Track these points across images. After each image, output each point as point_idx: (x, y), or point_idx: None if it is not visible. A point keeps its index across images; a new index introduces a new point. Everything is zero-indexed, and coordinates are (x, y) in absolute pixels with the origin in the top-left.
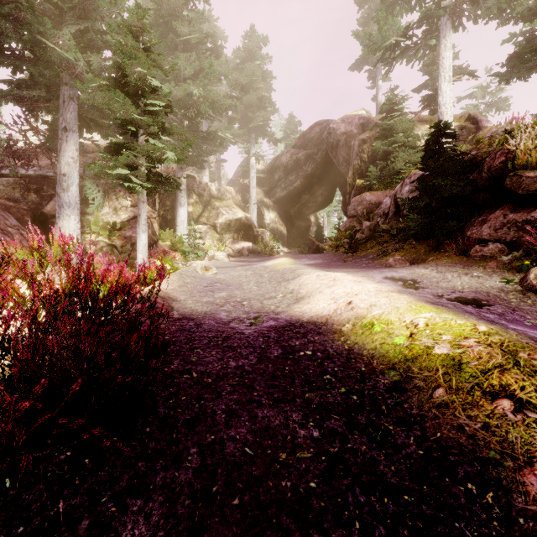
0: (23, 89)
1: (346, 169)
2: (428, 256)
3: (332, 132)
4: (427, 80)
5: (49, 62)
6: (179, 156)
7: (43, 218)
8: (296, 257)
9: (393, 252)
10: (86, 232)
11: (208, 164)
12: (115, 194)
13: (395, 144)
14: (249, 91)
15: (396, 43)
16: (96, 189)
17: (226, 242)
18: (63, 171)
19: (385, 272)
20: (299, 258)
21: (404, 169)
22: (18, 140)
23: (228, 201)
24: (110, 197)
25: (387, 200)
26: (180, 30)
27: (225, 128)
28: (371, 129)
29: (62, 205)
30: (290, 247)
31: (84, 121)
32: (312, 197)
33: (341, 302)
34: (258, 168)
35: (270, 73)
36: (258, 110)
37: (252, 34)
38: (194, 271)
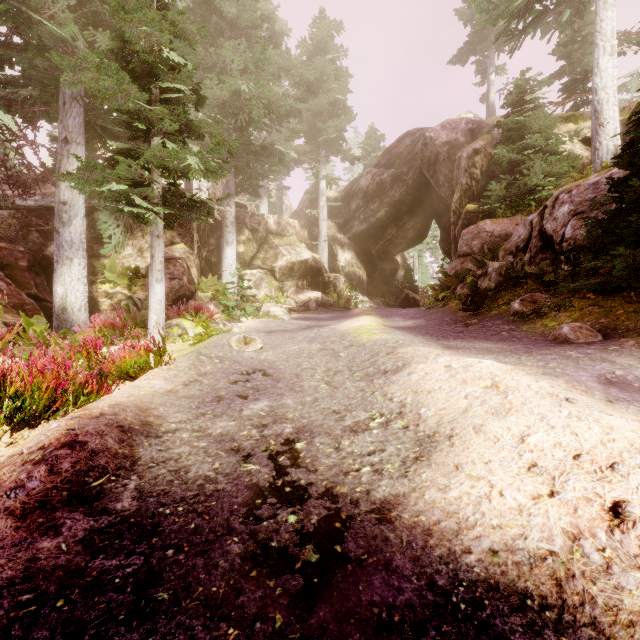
0: (11, 88)
1: (448, 191)
2: (639, 323)
3: (429, 143)
4: (563, 66)
5: (42, 47)
6: (209, 165)
7: (45, 263)
8: (384, 314)
9: (552, 312)
10: (99, 281)
11: (266, 191)
12: (141, 230)
13: (527, 150)
14: (318, 94)
15: (528, 5)
16: (115, 223)
17: (288, 291)
18: (63, 198)
19: (584, 361)
20: (389, 316)
21: (540, 186)
22: (8, 159)
23: (291, 238)
24: (134, 234)
25: (520, 230)
26: (226, 10)
27: (285, 139)
28: (489, 131)
29: (61, 244)
30: (371, 297)
31: (94, 130)
32: (400, 231)
33: (579, 500)
34: (330, 195)
35: (345, 70)
36: (329, 119)
37: (322, 21)
38: (226, 345)
